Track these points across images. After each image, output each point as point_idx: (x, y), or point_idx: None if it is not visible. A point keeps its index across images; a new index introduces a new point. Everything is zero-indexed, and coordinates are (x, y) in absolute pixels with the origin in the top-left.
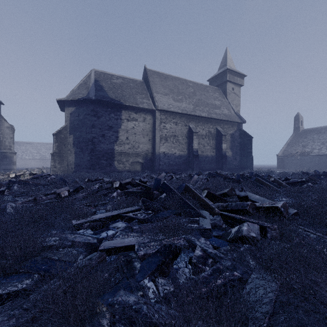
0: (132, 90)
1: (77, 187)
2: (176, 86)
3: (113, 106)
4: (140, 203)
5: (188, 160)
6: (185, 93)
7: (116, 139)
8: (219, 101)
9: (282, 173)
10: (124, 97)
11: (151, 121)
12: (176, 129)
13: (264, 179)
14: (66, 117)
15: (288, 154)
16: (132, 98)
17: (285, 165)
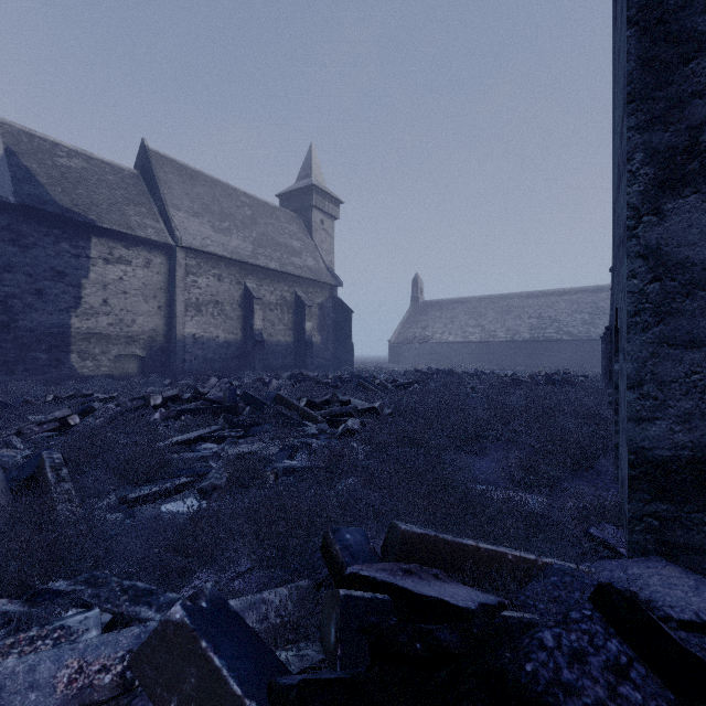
0: (114, 191)
1: (85, 408)
2: (216, 199)
3: (68, 225)
4: (221, 421)
5: (244, 351)
6: (235, 218)
7: (75, 302)
8: (300, 241)
9: (392, 373)
10: (96, 208)
11: (164, 269)
12: (220, 289)
13: (368, 382)
14: None
15: (404, 340)
16: (116, 212)
17: (400, 357)
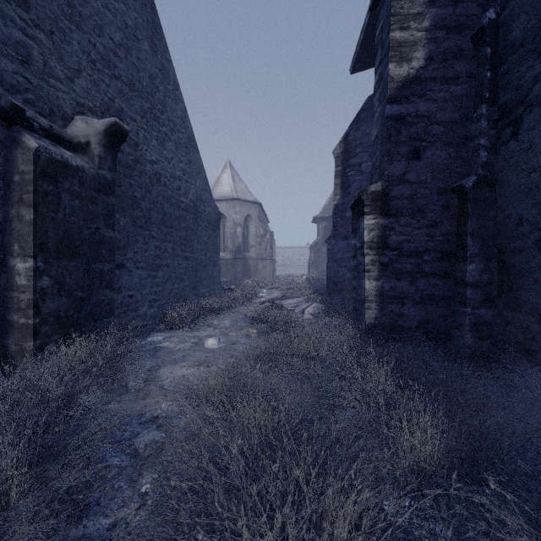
0: None
1: None
2: None
3: None
4: None
5: None
6: None
7: None
8: None
9: None
10: None
11: None
12: None
13: None
14: (320, 231)
15: None
16: None
17: None
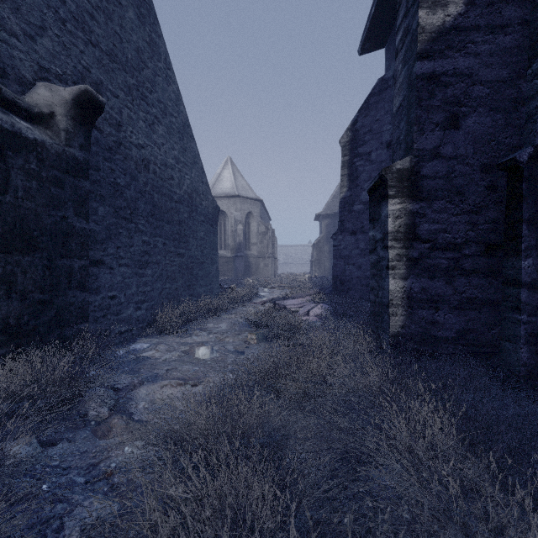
0: None
1: None
2: None
3: None
4: None
5: None
6: None
7: None
8: None
9: None
10: None
11: None
12: None
13: None
14: (323, 228)
15: None
16: None
17: None
